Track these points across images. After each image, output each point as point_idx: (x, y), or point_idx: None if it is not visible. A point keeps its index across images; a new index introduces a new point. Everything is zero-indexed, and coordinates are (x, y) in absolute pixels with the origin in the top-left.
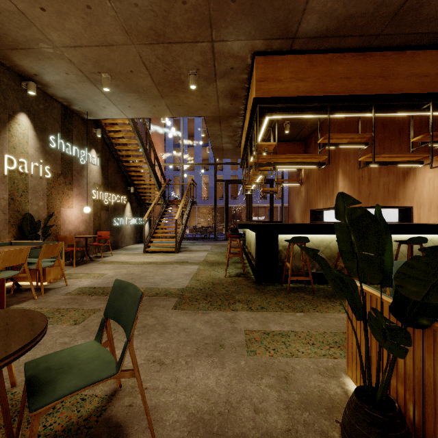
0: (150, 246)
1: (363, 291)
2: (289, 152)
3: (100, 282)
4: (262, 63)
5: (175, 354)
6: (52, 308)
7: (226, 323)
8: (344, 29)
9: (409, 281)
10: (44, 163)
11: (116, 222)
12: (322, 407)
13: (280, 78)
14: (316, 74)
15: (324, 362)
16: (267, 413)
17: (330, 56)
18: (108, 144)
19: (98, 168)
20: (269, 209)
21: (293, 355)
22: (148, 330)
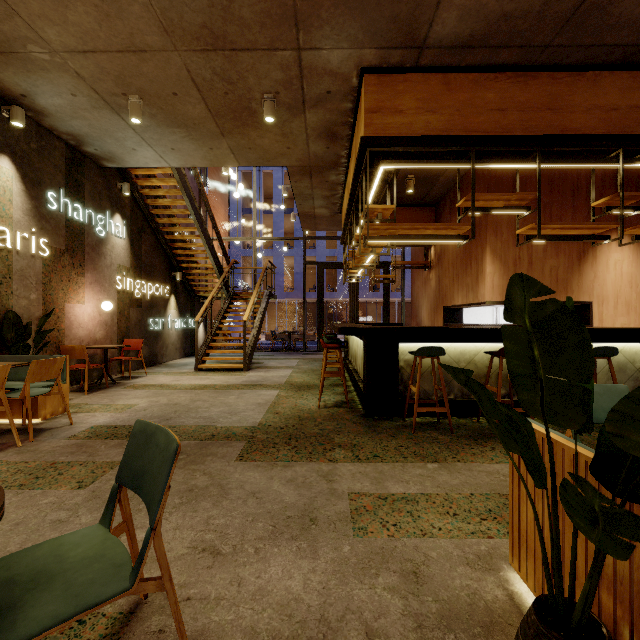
0: (206, 361)
1: (550, 441)
2: (413, 221)
3: (125, 419)
4: (374, 84)
5: (239, 536)
6: (44, 461)
7: (319, 482)
8: (497, 36)
9: (634, 427)
10: (38, 234)
11: (153, 325)
12: (475, 624)
13: (402, 108)
14: (455, 103)
15: (473, 544)
16: (387, 638)
17: (475, 77)
18: (141, 207)
19: (126, 243)
20: (384, 305)
21: (426, 534)
22: (197, 497)
